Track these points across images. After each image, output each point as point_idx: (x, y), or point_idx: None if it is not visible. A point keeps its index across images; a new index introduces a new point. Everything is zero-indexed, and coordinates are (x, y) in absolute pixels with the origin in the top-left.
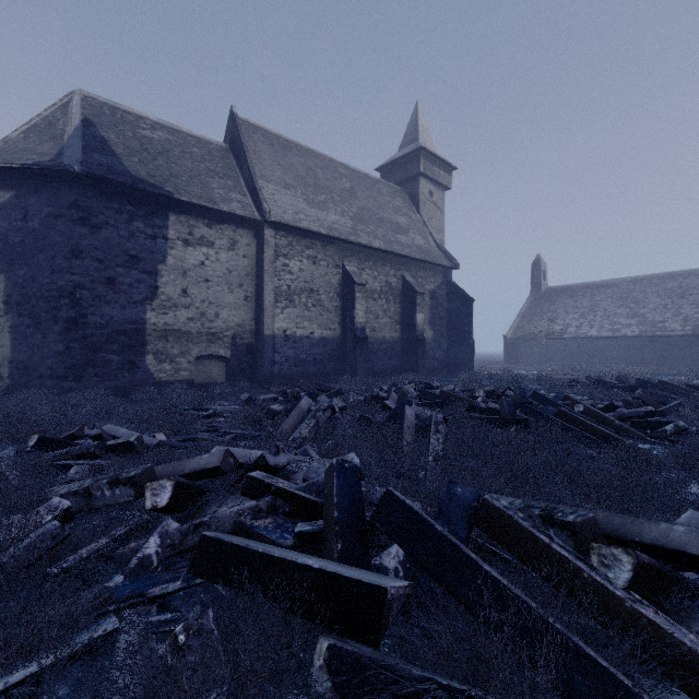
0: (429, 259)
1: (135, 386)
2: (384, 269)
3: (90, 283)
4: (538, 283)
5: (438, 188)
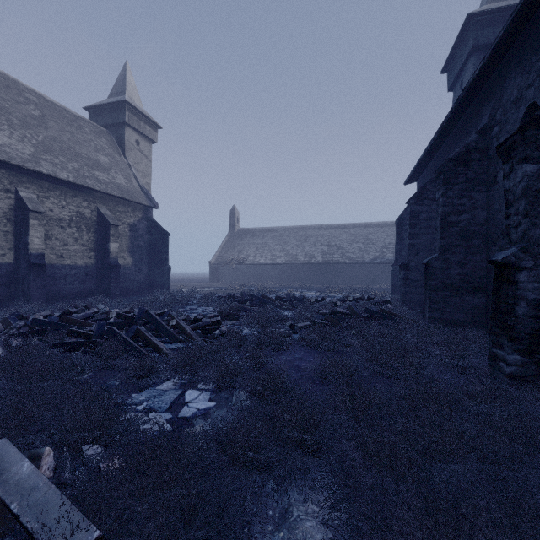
0: (127, 197)
1: None
2: (76, 200)
3: None
4: (234, 225)
5: (145, 139)
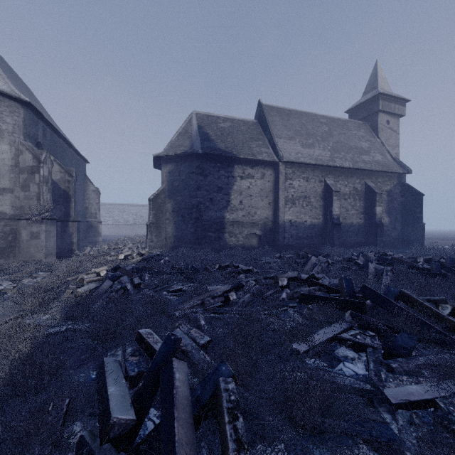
0: (386, 169)
1: (220, 248)
2: (352, 179)
3: (203, 201)
4: None
5: (394, 117)
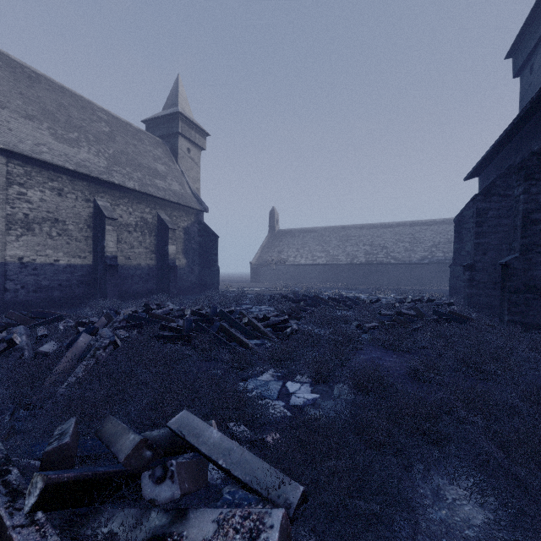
0: (182, 202)
1: None
2: (140, 206)
3: None
4: (273, 226)
5: (195, 147)
